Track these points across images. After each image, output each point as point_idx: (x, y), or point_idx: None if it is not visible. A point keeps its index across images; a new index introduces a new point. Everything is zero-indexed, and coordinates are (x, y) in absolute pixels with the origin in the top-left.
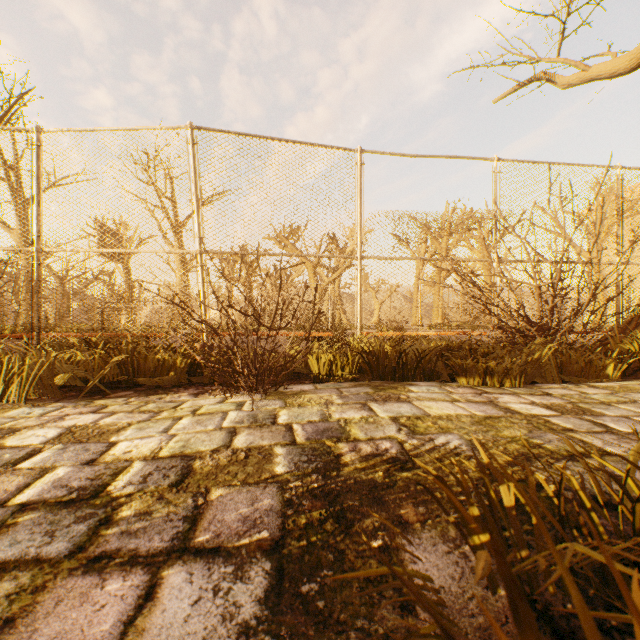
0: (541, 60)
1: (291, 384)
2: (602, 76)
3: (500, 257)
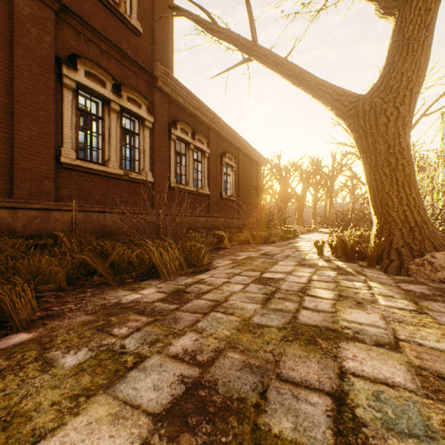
0: None
1: None
2: None
3: (443, 181)
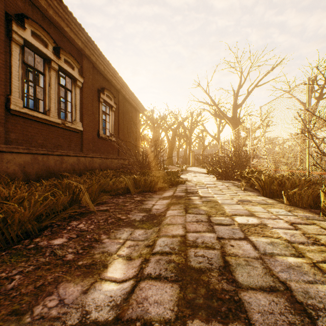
0: None
1: None
2: None
3: None
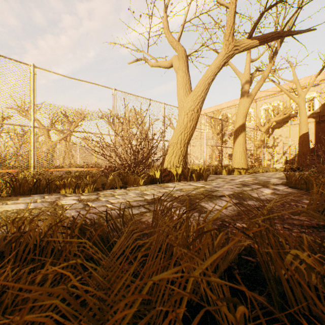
0: (142, 52)
1: None
2: (162, 66)
3: (116, 134)
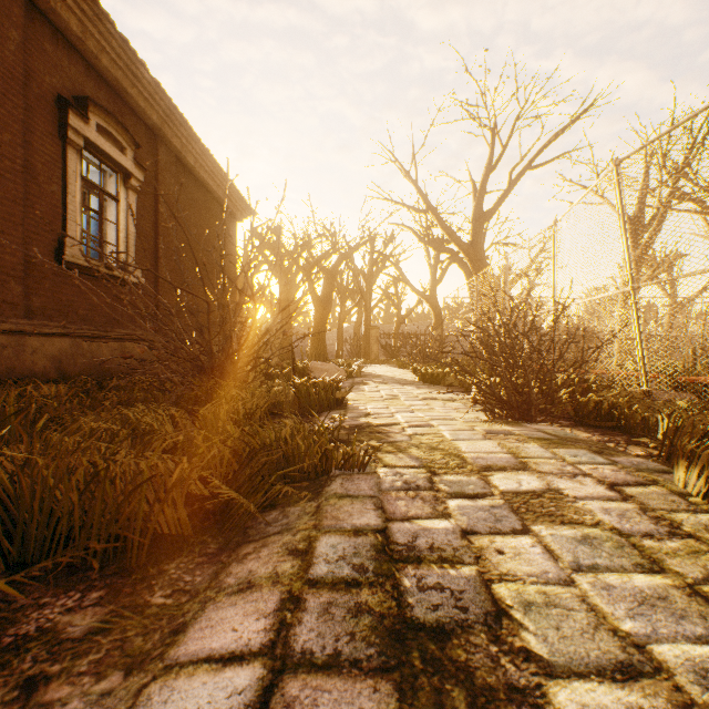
0: None
1: (621, 439)
2: None
3: None
